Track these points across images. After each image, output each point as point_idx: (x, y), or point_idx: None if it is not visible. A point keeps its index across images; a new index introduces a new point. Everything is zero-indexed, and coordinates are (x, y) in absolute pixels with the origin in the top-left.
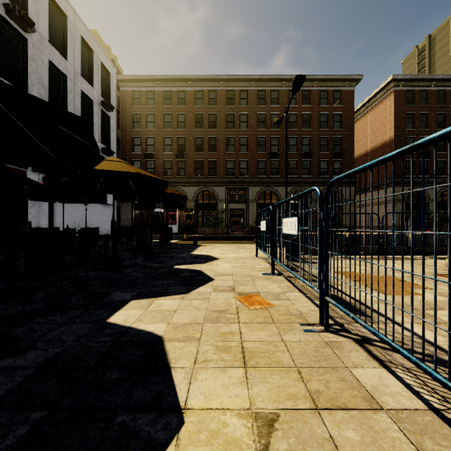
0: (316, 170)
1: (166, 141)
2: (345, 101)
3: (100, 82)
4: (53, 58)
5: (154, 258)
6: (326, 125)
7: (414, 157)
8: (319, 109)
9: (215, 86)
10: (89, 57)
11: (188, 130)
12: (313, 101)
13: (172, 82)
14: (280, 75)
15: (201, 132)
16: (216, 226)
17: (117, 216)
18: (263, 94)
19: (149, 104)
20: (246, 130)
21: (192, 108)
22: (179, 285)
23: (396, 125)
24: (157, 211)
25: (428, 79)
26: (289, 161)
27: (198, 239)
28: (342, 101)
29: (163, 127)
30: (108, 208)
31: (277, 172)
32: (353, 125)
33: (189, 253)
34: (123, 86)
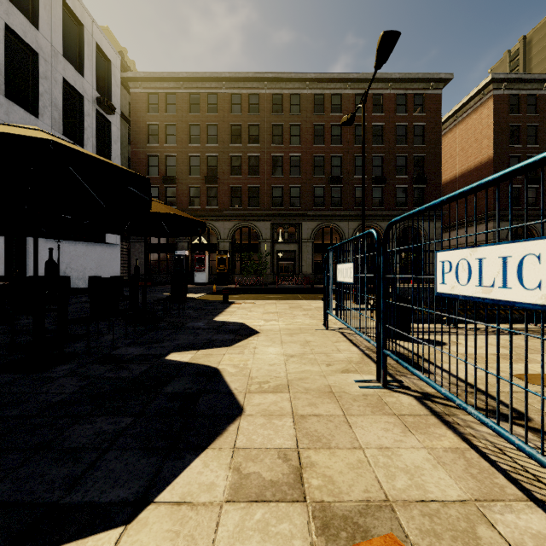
0: (391, 199)
1: (192, 160)
2: (429, 109)
3: (95, 71)
4: (14, 23)
5: (144, 330)
6: (404, 140)
7: (519, 183)
8: (395, 119)
9: (258, 87)
10: (77, 34)
11: (221, 145)
12: (388, 109)
13: (200, 82)
14: (343, 73)
15: (239, 149)
16: (259, 274)
17: (127, 261)
18: (321, 100)
19: (169, 112)
20: (299, 147)
21: (226, 116)
22: (135, 449)
23: (496, 141)
24: (180, 253)
25: (539, 79)
26: (356, 188)
27: (233, 292)
28: (426, 109)
29: (187, 142)
30: (109, 249)
31: (340, 202)
32: (440, 141)
33: (211, 318)
34: (135, 87)
